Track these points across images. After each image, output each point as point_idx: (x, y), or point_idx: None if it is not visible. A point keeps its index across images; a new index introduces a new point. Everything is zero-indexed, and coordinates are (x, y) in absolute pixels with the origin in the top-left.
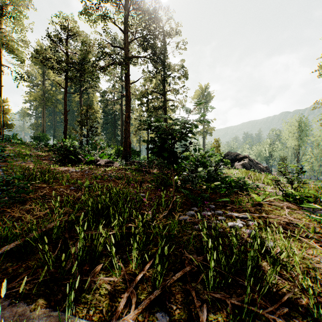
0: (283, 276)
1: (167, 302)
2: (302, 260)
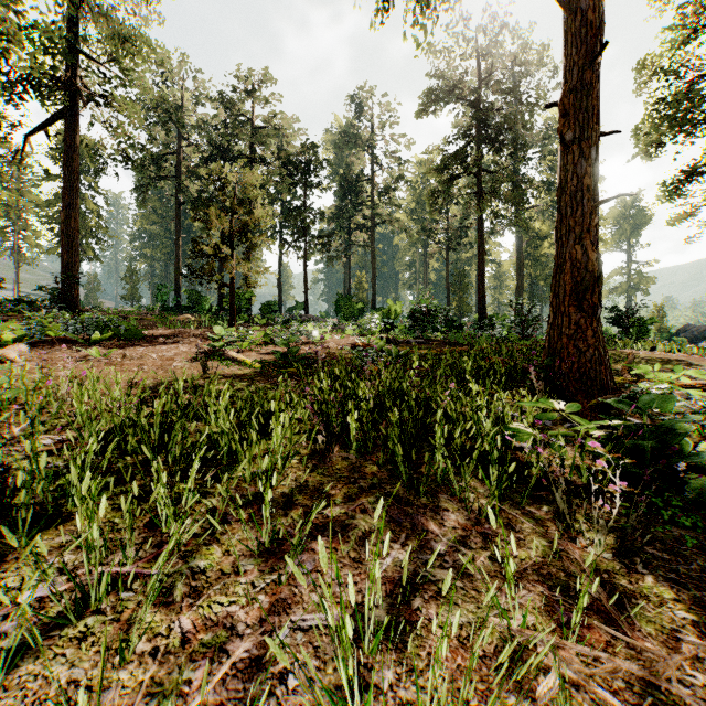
0: None
1: None
2: None
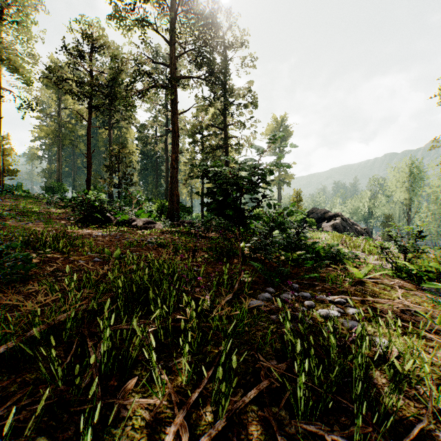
0: (405, 393)
1: (236, 439)
2: (430, 367)
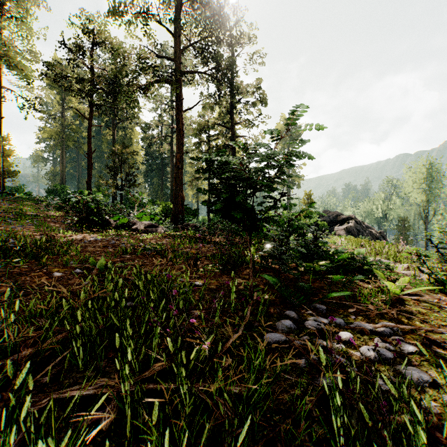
0: None
1: None
2: None
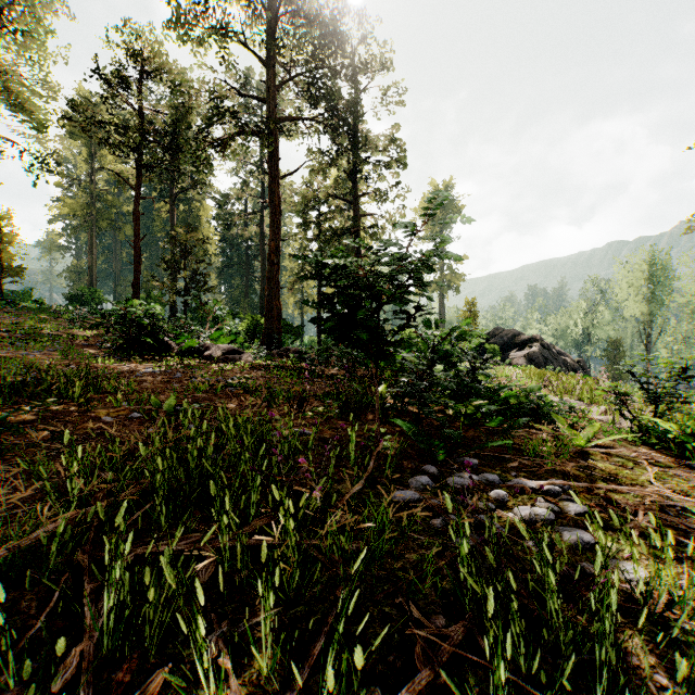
0: None
1: None
2: None
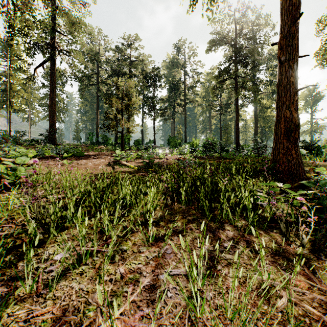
0: None
1: None
2: None
